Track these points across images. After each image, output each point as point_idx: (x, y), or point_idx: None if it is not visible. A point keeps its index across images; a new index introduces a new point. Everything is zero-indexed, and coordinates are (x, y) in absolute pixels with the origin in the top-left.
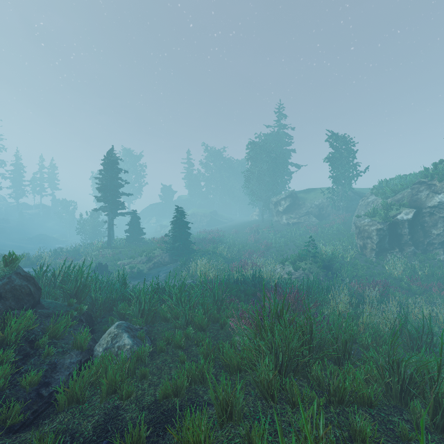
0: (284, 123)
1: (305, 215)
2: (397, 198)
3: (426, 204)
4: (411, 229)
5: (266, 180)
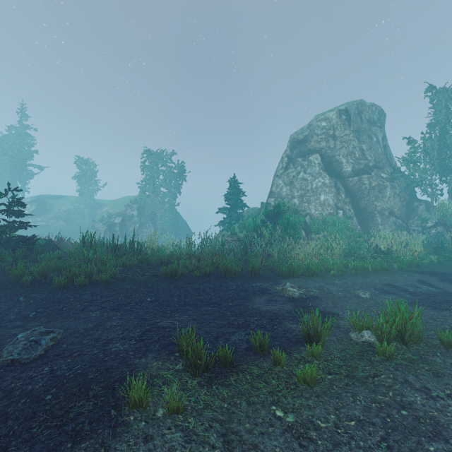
0: (27, 125)
1: (54, 219)
2: (117, 210)
3: (128, 215)
4: (120, 228)
5: (4, 180)
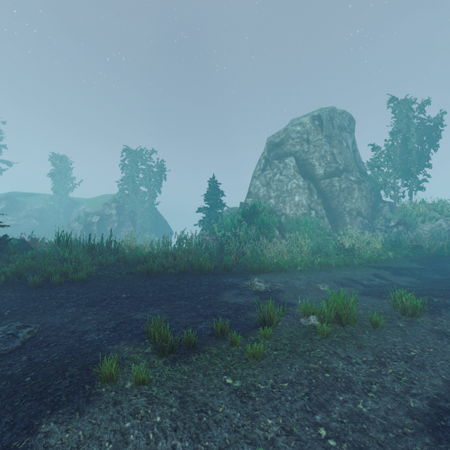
0: None
1: (25, 217)
2: (94, 209)
3: (106, 214)
4: (98, 227)
5: None
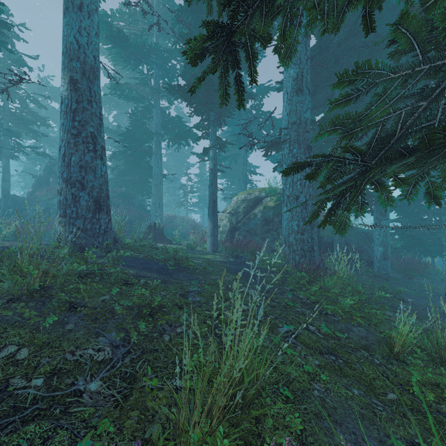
0: None
1: None
2: None
3: None
4: None
5: None
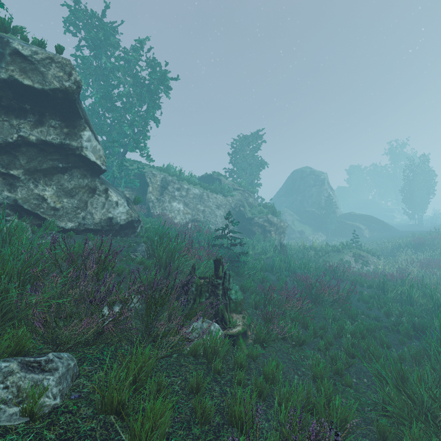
0: None
1: None
2: (237, 198)
3: None
4: None
5: None
